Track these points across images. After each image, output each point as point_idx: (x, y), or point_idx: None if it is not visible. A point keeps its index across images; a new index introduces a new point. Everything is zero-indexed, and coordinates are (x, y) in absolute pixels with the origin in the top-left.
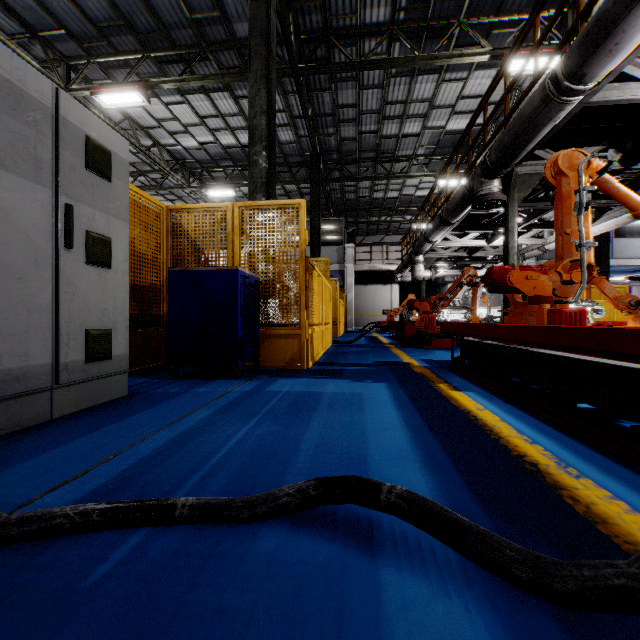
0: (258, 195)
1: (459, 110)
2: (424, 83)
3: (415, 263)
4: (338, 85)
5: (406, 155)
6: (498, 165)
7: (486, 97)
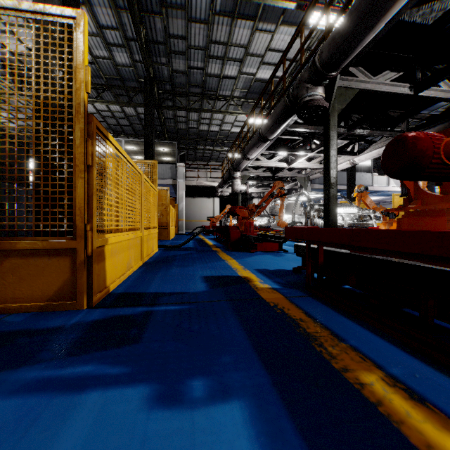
0: (47, 55)
1: (266, 61)
2: (242, 28)
3: (234, 178)
4: (169, 12)
5: (225, 95)
6: (329, 65)
7: (303, 20)
